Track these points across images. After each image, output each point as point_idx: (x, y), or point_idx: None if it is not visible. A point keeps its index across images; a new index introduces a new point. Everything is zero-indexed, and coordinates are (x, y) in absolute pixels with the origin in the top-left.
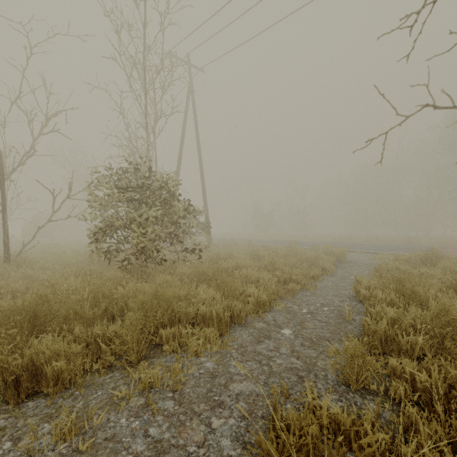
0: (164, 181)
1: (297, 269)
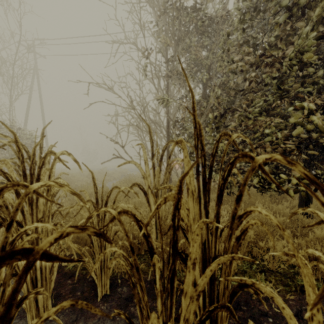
0: (29, 135)
1: (101, 177)
